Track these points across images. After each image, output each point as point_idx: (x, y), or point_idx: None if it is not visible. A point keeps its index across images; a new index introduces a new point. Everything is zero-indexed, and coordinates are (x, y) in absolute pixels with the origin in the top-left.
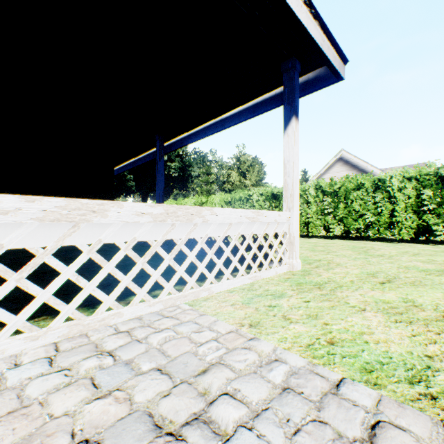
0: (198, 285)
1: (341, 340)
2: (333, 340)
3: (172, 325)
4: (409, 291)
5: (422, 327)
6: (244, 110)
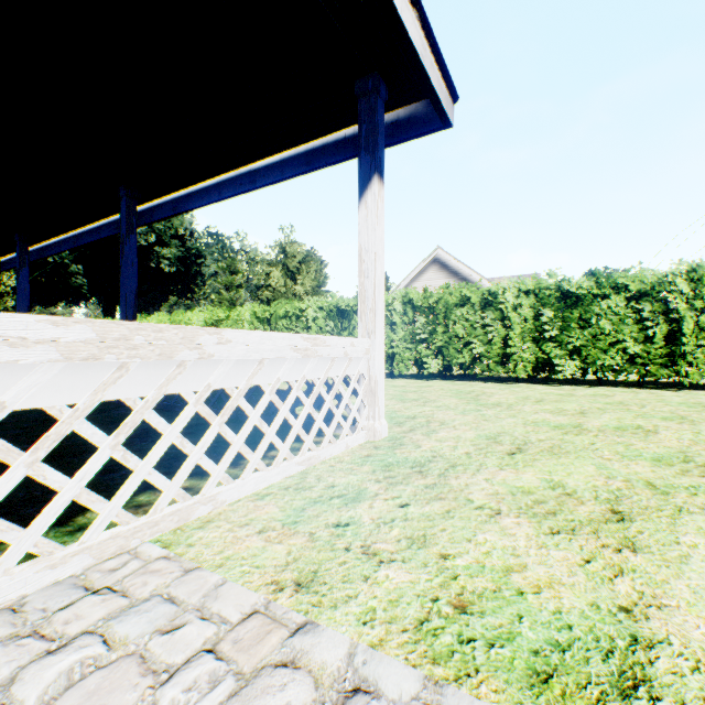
0: (187, 494)
1: (478, 595)
2: (464, 600)
3: (103, 619)
4: (551, 465)
5: (593, 538)
6: (291, 159)
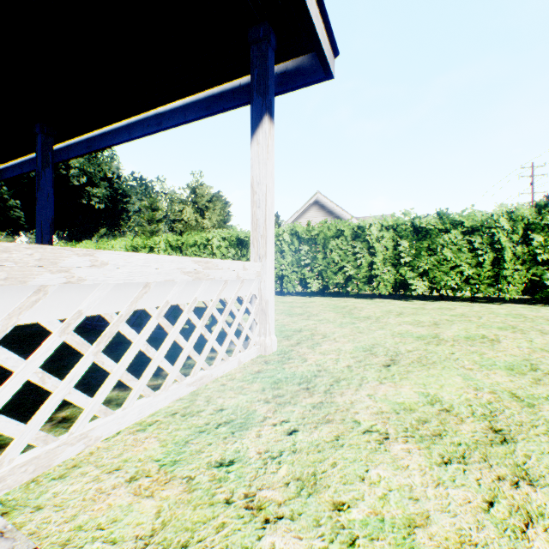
0: (50, 435)
1: None
2: None
3: None
4: (424, 377)
5: (486, 468)
6: (193, 104)
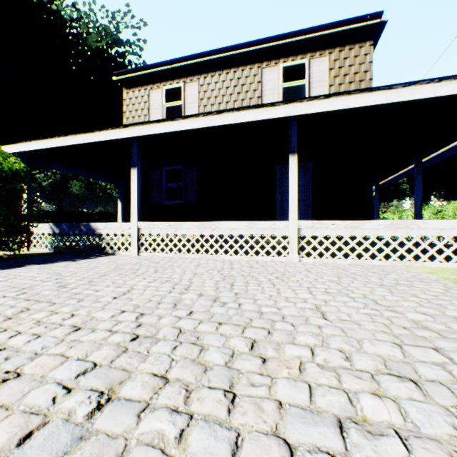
0: (413, 260)
1: None
2: None
3: (390, 267)
4: None
5: None
6: None
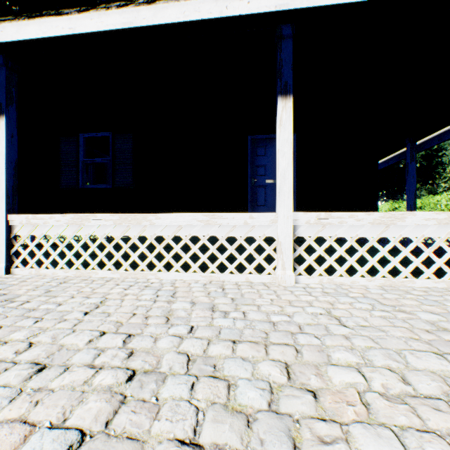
0: None
1: None
2: None
3: None
4: None
5: None
6: None
